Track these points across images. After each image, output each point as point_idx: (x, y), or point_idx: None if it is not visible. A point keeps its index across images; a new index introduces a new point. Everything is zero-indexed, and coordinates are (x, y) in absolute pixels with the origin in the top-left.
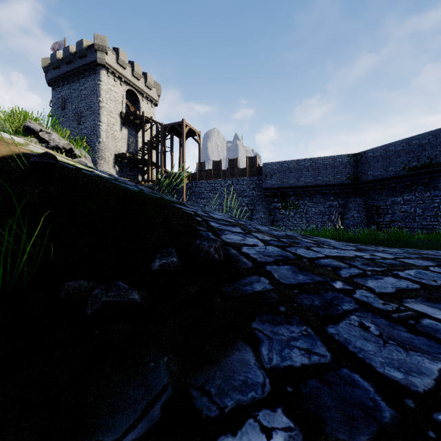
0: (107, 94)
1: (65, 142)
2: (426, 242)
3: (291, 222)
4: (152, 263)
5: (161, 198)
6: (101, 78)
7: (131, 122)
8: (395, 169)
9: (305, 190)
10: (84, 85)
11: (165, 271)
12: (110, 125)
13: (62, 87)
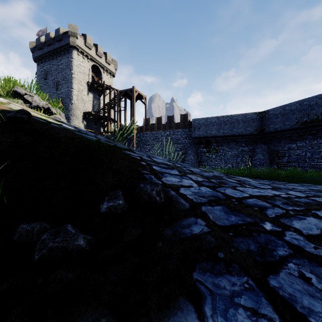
0: (78, 68)
1: (44, 103)
2: (317, 178)
3: (213, 162)
4: (101, 205)
5: (114, 146)
6: (73, 56)
7: (95, 88)
8: (291, 123)
9: (224, 139)
10: (60, 61)
11: (111, 212)
12: (80, 90)
13: (44, 63)
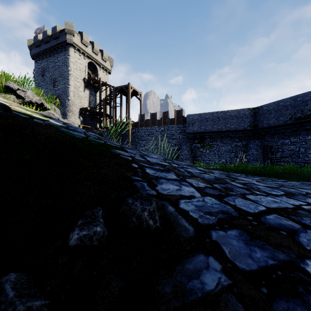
0: (74, 65)
1: (37, 98)
2: None
3: (207, 157)
4: (70, 234)
5: (103, 144)
6: (70, 53)
7: (91, 85)
8: (284, 119)
9: (217, 134)
10: (57, 58)
11: (84, 246)
12: (76, 87)
13: (42, 60)
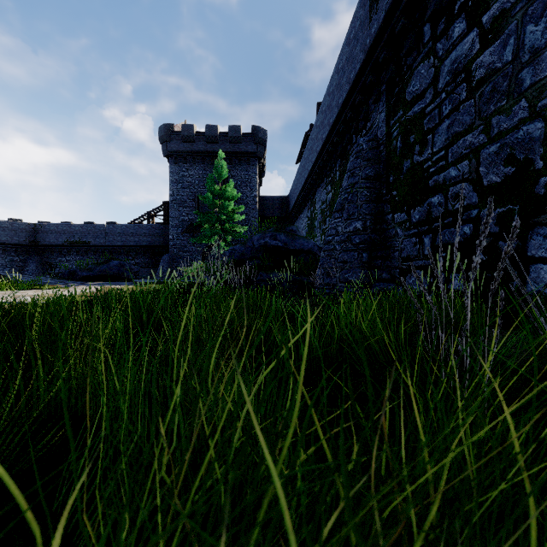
0: None
1: None
2: None
3: None
4: None
5: None
6: None
7: None
8: (61, 240)
9: None
10: None
11: None
12: None
13: None
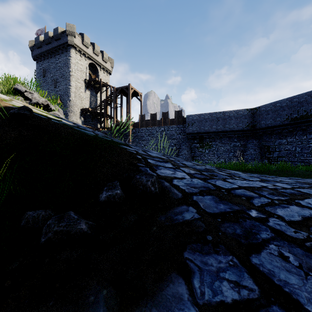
0: (75, 66)
1: (43, 99)
2: (306, 172)
3: (207, 157)
4: (100, 195)
5: (111, 141)
6: (71, 54)
7: (92, 86)
8: (281, 119)
9: (216, 134)
10: (59, 59)
11: (110, 201)
12: (77, 88)
13: (43, 61)
